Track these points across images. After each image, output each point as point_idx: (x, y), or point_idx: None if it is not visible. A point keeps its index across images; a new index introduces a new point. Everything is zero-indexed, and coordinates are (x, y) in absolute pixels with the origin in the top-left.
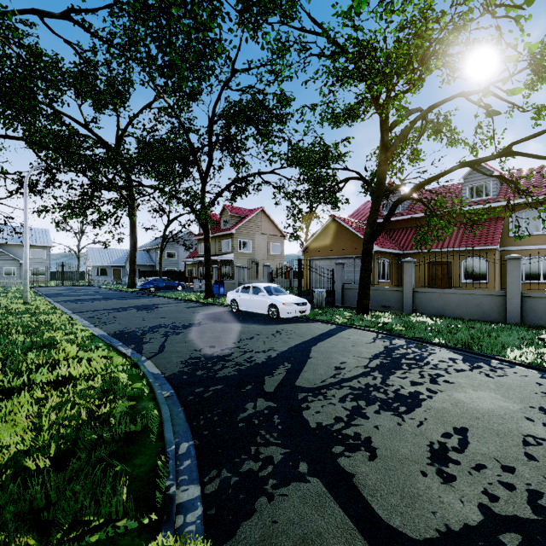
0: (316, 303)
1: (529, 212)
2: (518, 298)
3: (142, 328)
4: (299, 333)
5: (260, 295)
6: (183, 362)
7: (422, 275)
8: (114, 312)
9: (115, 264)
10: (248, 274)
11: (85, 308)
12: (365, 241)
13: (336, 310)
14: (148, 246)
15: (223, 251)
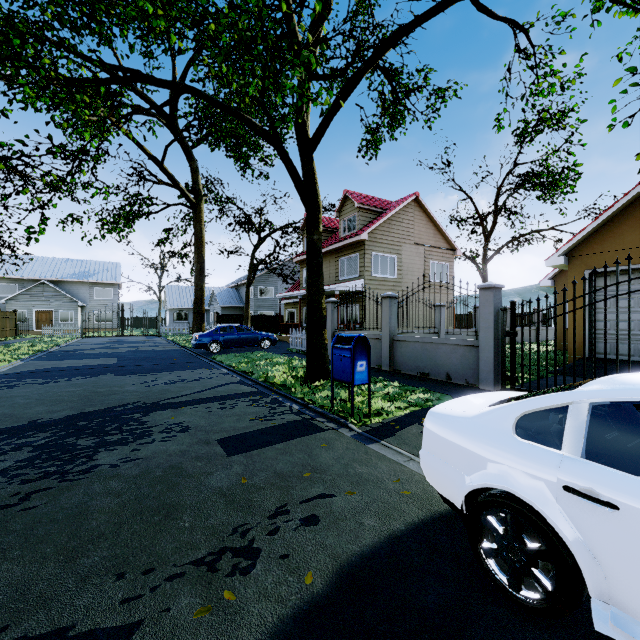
0: None
1: None
2: None
3: None
4: None
5: None
6: None
7: None
8: None
9: None
10: None
11: None
12: None
13: None
14: (238, 281)
15: (344, 276)
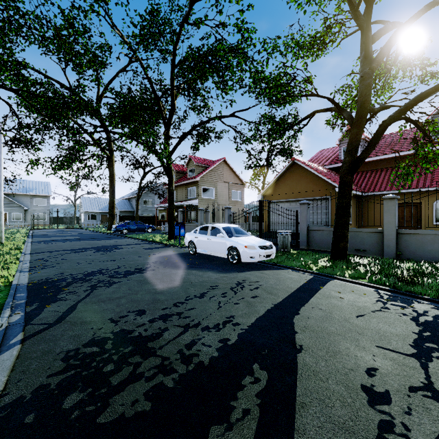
0: (281, 245)
1: None
2: None
3: (76, 275)
4: (267, 288)
5: (219, 236)
6: (70, 353)
7: None
8: (70, 253)
9: (103, 210)
10: (211, 218)
11: (48, 248)
12: (343, 173)
13: (304, 253)
14: (129, 195)
15: (189, 197)
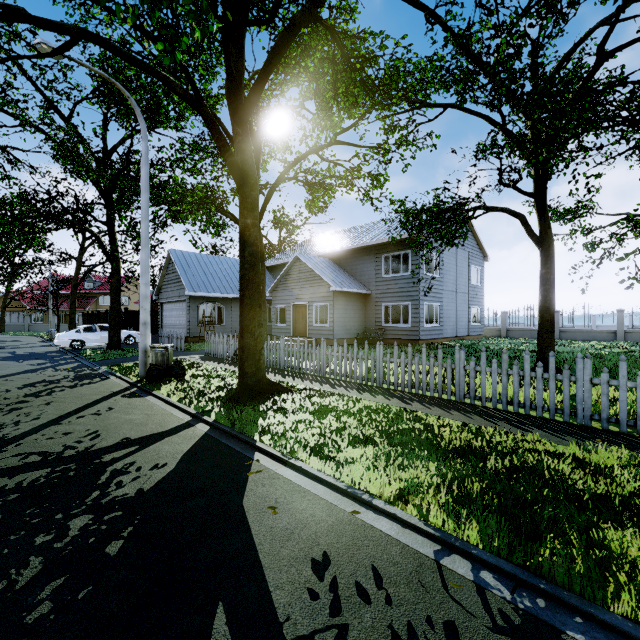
0: None
1: (105, 296)
2: (54, 325)
3: None
4: None
5: None
6: None
7: (62, 320)
8: None
9: None
10: None
11: None
12: (2, 308)
13: None
14: None
15: None
